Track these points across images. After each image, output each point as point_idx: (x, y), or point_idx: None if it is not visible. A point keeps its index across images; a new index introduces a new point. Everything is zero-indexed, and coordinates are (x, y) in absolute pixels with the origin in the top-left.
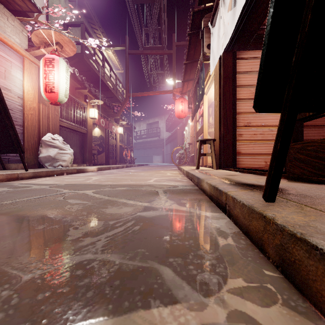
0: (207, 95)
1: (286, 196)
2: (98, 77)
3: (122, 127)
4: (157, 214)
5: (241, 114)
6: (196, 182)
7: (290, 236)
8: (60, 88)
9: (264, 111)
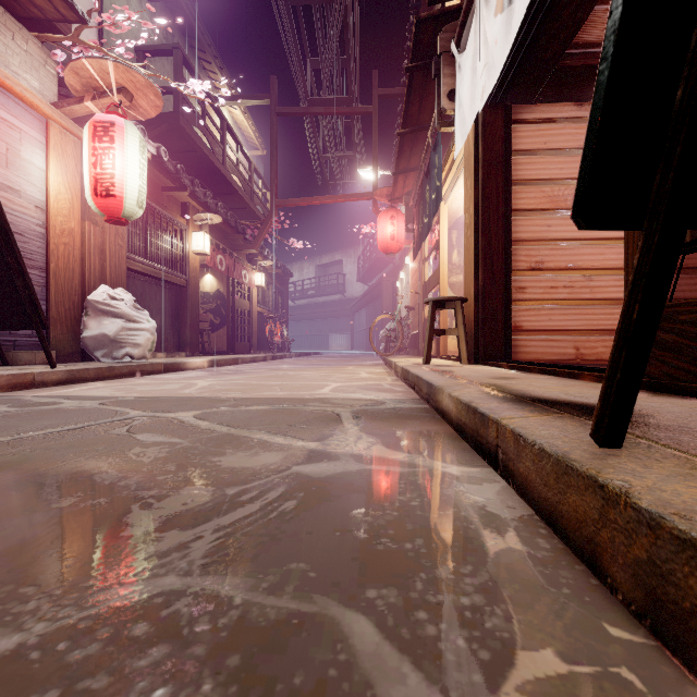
0: (448, 202)
1: (642, 431)
2: (211, 165)
3: (263, 273)
4: (338, 469)
5: (523, 242)
6: (426, 392)
7: (678, 543)
8: (128, 187)
9: (600, 227)
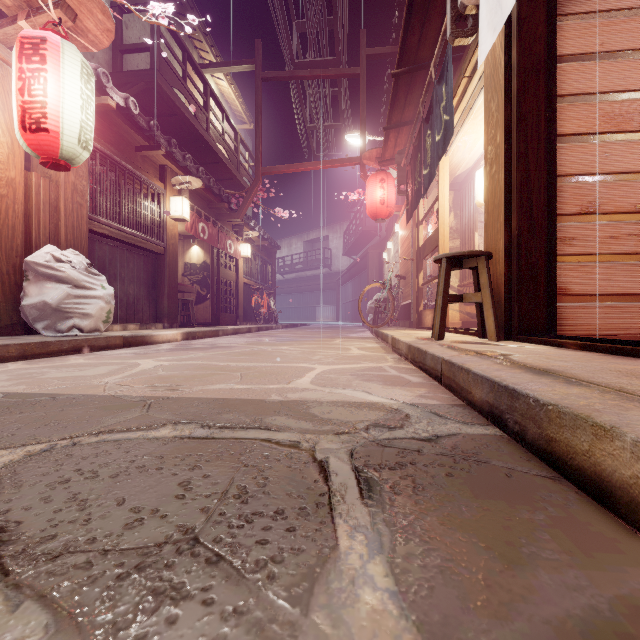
0: (449, 154)
1: None
2: (193, 130)
3: (249, 244)
4: None
5: (570, 177)
6: (486, 400)
7: None
8: (65, 121)
9: None
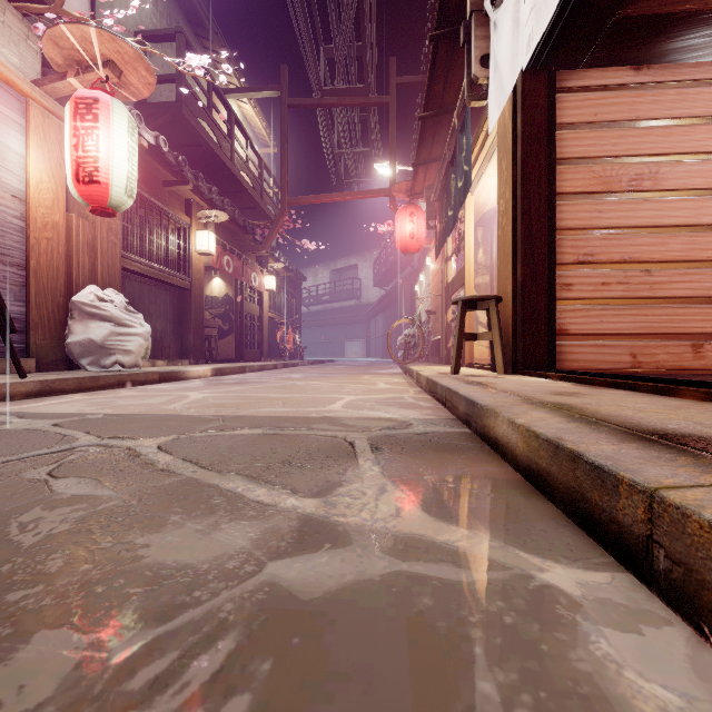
0: (475, 194)
1: None
2: (218, 160)
3: (273, 276)
4: (348, 572)
5: (569, 231)
6: (464, 411)
7: None
8: (114, 173)
9: None
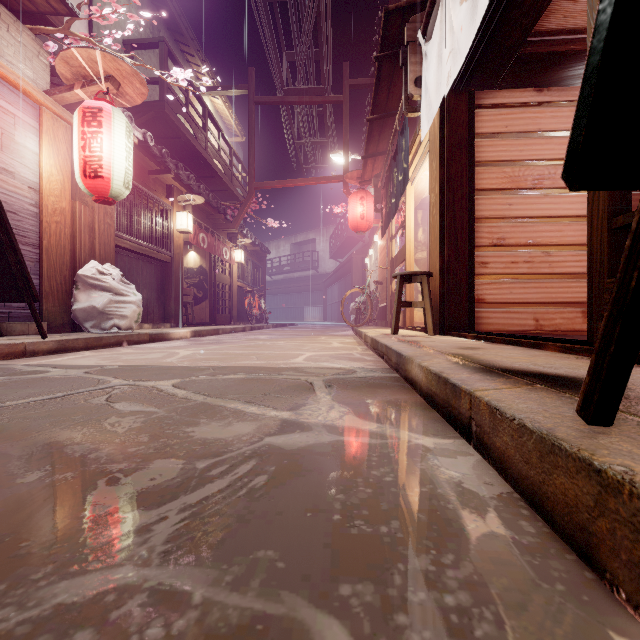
0: (414, 183)
1: (625, 405)
2: (194, 150)
3: (242, 250)
4: (311, 440)
5: (485, 220)
6: (395, 362)
7: None
8: (115, 169)
9: (596, 187)
